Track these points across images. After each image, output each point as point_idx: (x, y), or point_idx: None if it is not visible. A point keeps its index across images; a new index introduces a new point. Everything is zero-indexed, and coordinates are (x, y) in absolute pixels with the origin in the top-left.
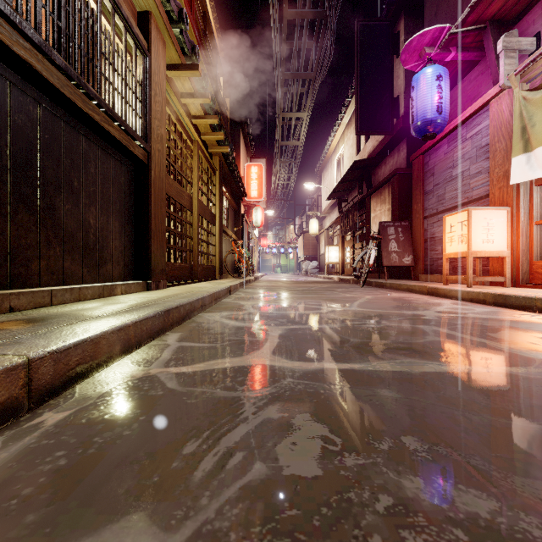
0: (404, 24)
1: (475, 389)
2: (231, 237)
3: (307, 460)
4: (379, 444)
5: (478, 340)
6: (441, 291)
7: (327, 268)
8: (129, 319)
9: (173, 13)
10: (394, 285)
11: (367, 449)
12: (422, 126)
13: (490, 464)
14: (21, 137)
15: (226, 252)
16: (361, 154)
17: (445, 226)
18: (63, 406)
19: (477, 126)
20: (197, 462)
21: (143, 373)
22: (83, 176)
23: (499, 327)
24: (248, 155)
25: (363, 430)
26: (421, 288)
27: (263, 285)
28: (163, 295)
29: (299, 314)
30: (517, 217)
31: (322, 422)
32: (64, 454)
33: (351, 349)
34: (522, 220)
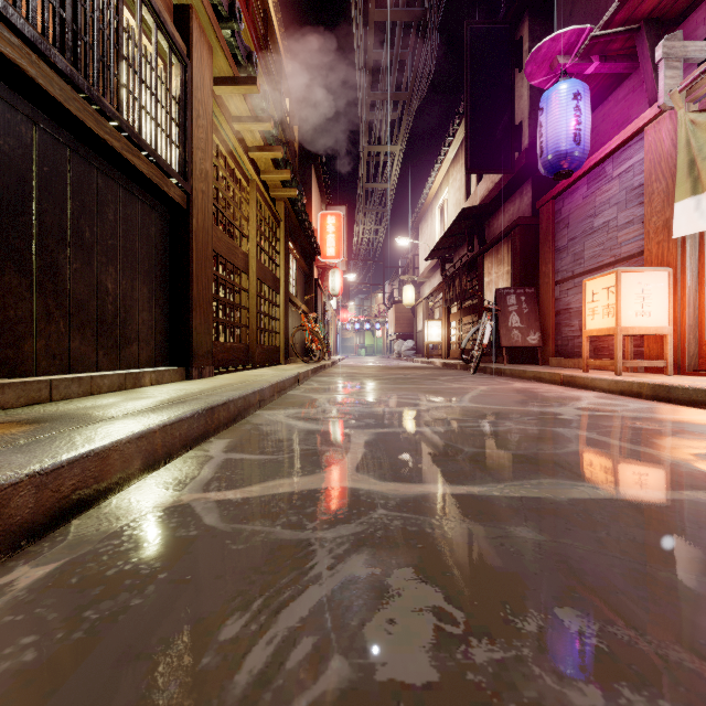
0: (528, 27)
1: (652, 526)
2: (300, 309)
3: (414, 652)
4: (523, 622)
5: (641, 450)
6: (580, 380)
7: (426, 349)
8: (154, 422)
9: (221, 7)
10: (516, 372)
11: (505, 631)
12: (554, 161)
13: (702, 660)
14: (9, 169)
15: (294, 329)
16: (471, 200)
17: (585, 294)
18: (47, 556)
19: (627, 161)
20: (241, 657)
21: (171, 500)
22: (98, 225)
23: (666, 430)
24: (323, 201)
25: (496, 597)
26: (552, 376)
27: (343, 372)
28: (208, 386)
29: (391, 412)
30: (681, 281)
31: (432, 582)
32: (34, 641)
33: (466, 463)
34: (688, 286)
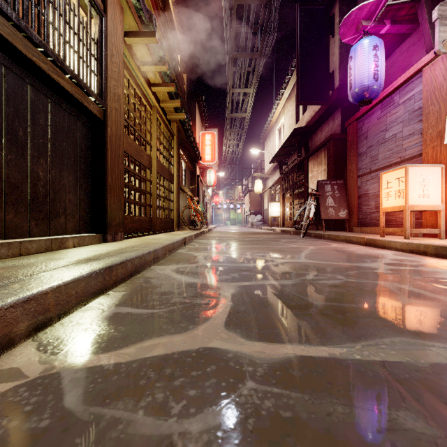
0: (338, 7)
1: None
2: (188, 194)
3: None
4: None
5: None
6: (379, 242)
7: (269, 221)
8: (47, 284)
9: None
10: (332, 236)
11: None
12: (359, 92)
13: None
14: None
15: (183, 207)
16: (299, 123)
17: (382, 183)
18: None
19: (409, 92)
20: None
21: (44, 367)
22: (30, 127)
23: None
24: (203, 125)
25: None
26: (359, 239)
27: (216, 236)
28: (116, 247)
29: (250, 267)
30: None
31: None
32: None
33: (318, 318)
34: None
